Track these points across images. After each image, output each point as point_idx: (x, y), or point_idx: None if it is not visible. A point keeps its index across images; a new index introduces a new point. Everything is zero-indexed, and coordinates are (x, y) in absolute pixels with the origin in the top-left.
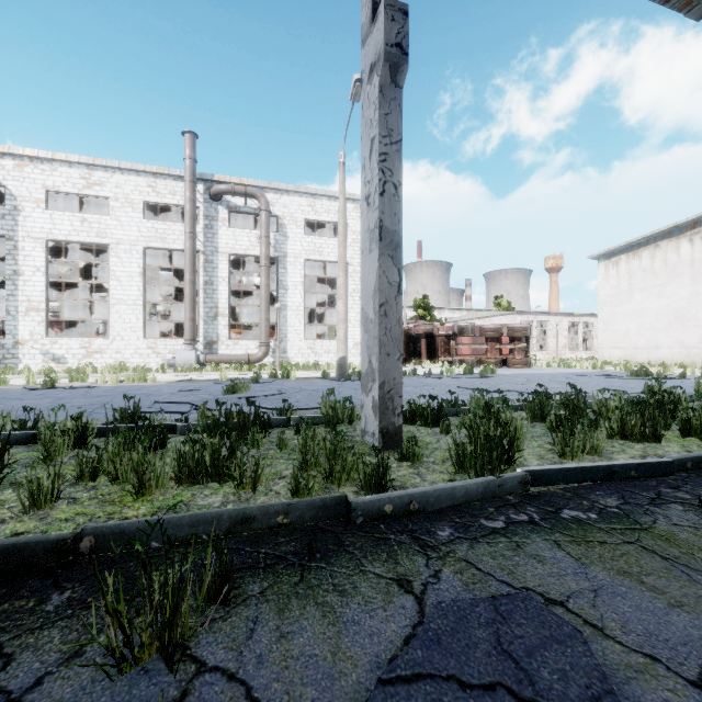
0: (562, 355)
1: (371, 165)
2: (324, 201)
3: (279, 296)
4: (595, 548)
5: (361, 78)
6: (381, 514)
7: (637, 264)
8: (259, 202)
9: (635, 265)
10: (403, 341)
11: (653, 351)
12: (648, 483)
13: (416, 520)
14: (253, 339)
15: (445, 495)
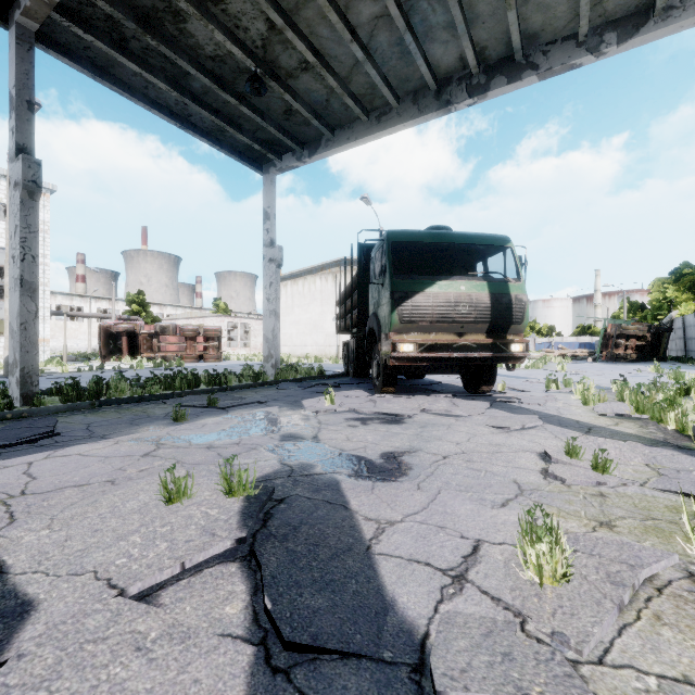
0: (261, 351)
1: (16, 240)
2: None
3: None
4: (98, 414)
5: (10, 180)
6: (5, 418)
7: (297, 289)
8: None
9: (295, 289)
10: (102, 338)
11: (304, 348)
12: (157, 401)
13: (25, 419)
14: None
15: (45, 410)
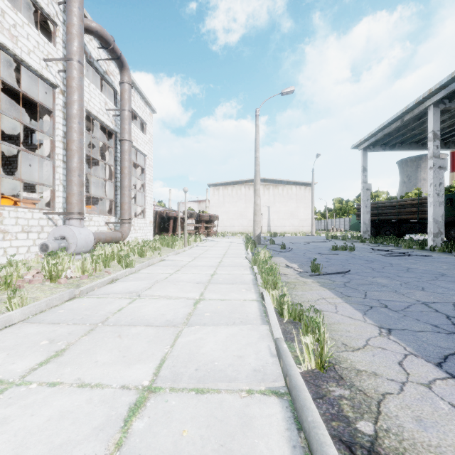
0: None
1: (440, 188)
2: (138, 97)
3: (117, 172)
4: None
5: (433, 164)
6: None
7: (227, 192)
8: (124, 72)
9: (226, 192)
10: (157, 221)
11: (232, 228)
12: None
13: None
14: (100, 214)
15: None
